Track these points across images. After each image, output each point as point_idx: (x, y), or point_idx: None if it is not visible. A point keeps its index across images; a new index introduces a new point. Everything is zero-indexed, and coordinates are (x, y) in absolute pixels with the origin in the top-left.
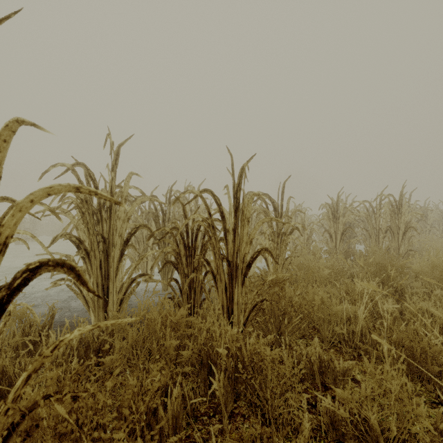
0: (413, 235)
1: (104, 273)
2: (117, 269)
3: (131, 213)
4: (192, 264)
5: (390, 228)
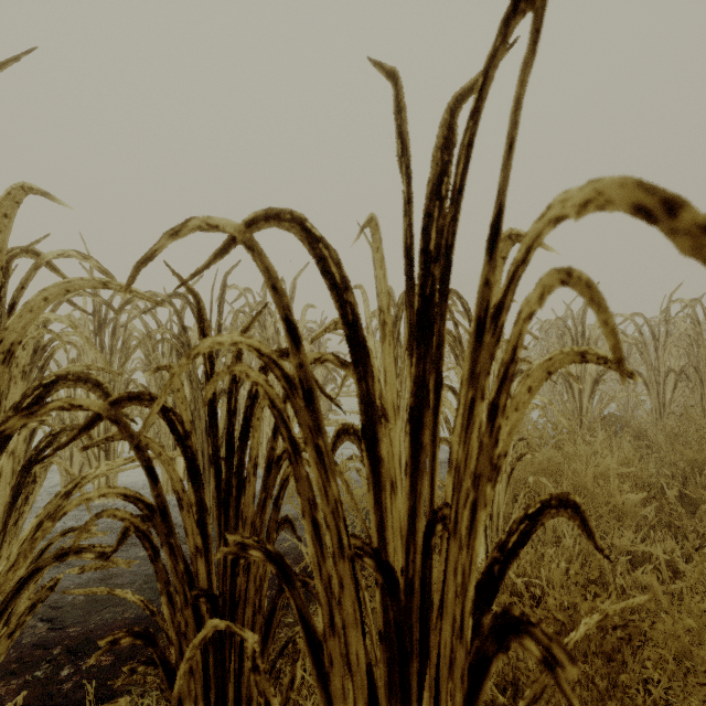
0: None
1: None
2: None
3: (20, 332)
4: None
5: (695, 368)
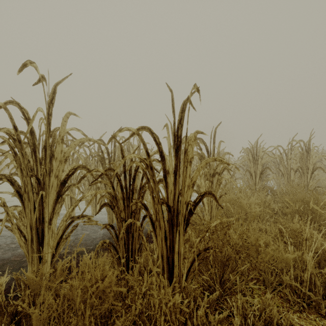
0: (317, 174)
1: (38, 216)
2: (53, 211)
3: (68, 154)
4: (130, 207)
5: (301, 168)
